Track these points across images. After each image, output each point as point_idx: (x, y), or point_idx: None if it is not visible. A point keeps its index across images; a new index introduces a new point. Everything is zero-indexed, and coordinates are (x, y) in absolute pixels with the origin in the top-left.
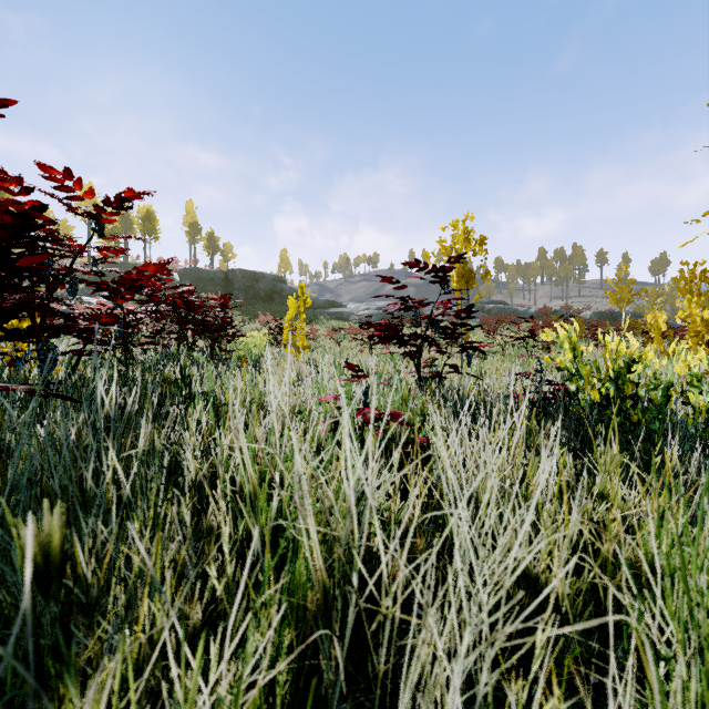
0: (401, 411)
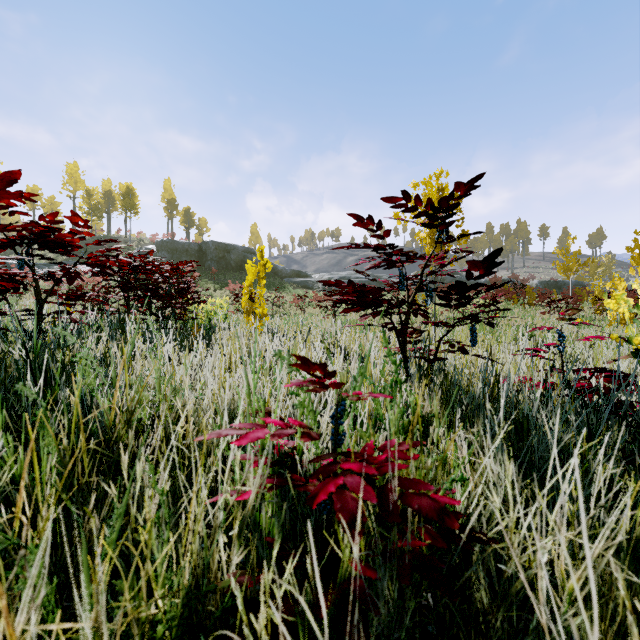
0: (408, 453)
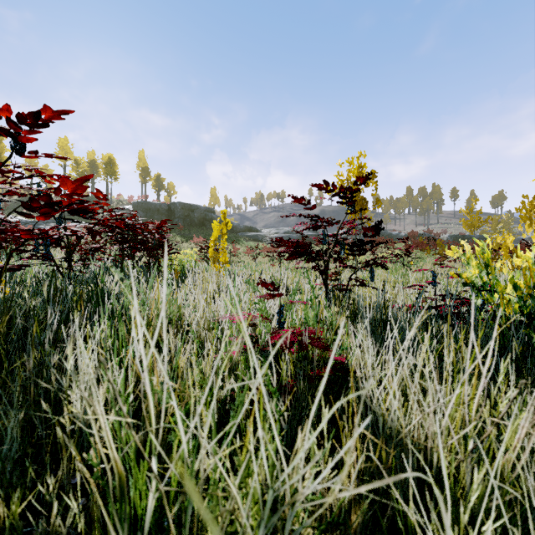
0: (317, 331)
